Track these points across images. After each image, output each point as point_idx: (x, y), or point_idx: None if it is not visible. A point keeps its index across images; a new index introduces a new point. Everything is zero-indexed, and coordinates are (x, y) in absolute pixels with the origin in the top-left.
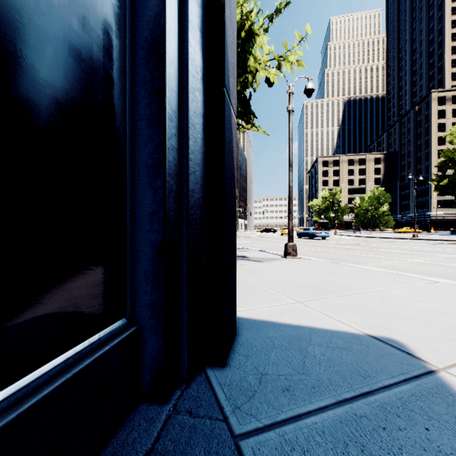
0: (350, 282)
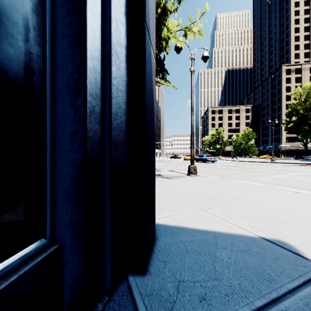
0: (237, 193)
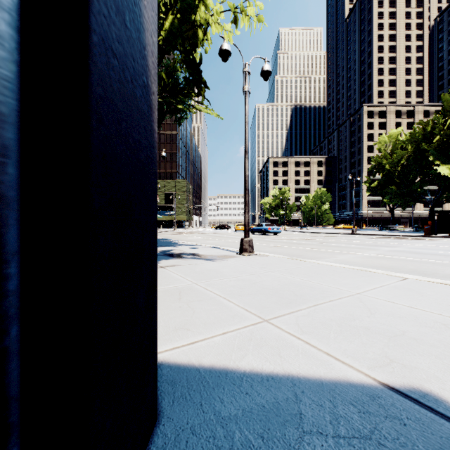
0: (319, 283)
